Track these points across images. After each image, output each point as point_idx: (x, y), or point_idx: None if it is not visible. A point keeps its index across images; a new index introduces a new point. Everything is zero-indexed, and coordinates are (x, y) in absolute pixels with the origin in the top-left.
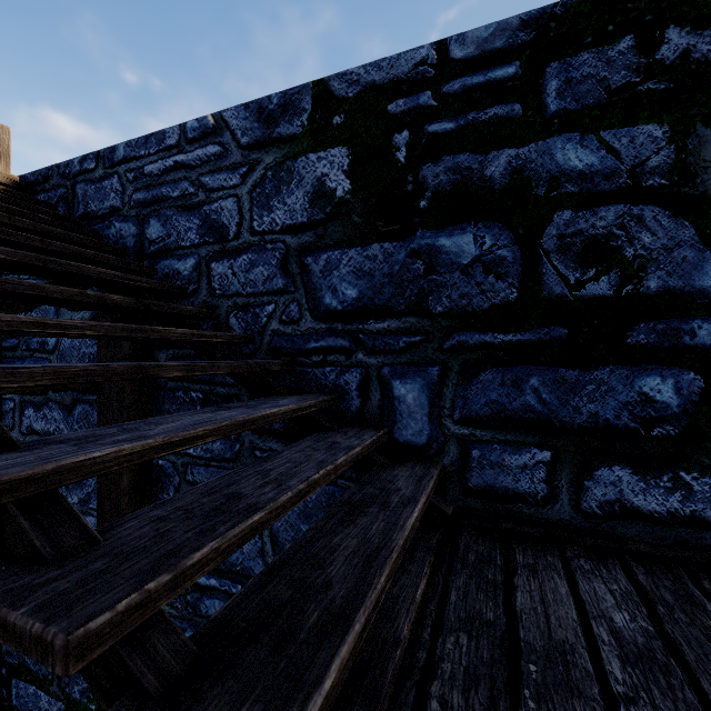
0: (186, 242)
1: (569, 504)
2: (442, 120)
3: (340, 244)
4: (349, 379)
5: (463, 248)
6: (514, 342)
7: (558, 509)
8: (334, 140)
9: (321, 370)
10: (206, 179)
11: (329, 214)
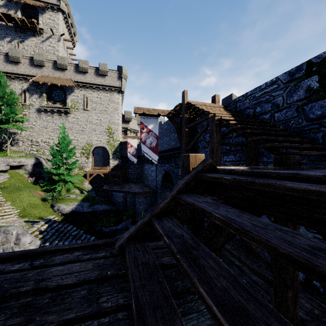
0: (267, 110)
1: None
2: None
3: (315, 101)
4: (318, 135)
5: None
6: None
7: None
8: (313, 74)
9: (309, 134)
10: (273, 94)
11: (311, 94)
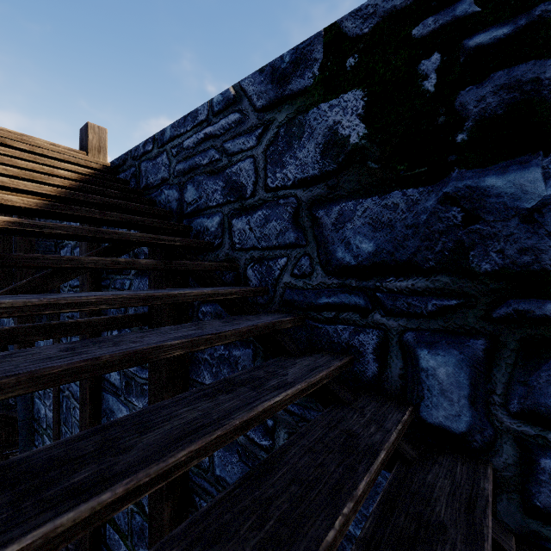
0: (212, 202)
1: None
2: (490, 27)
3: (354, 195)
4: (364, 340)
5: (525, 187)
6: None
7: None
8: (347, 84)
9: (333, 327)
10: (228, 145)
11: (341, 164)
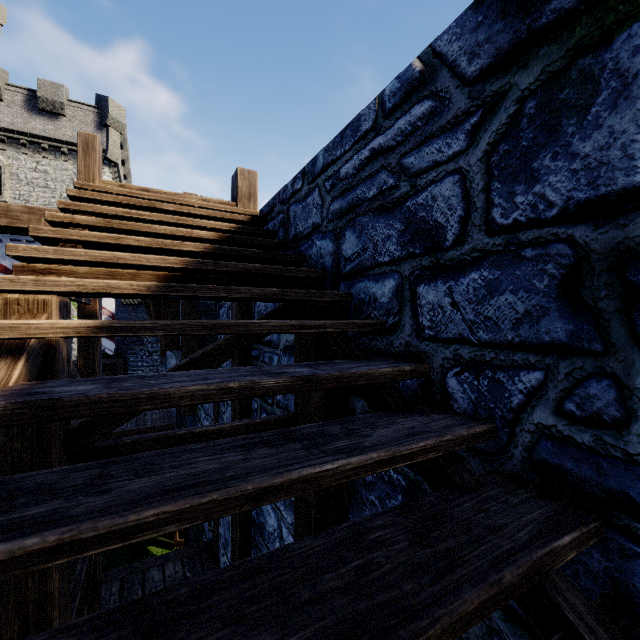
0: (383, 257)
1: None
2: None
3: None
4: None
5: None
6: None
7: None
8: None
9: None
10: (409, 159)
11: None
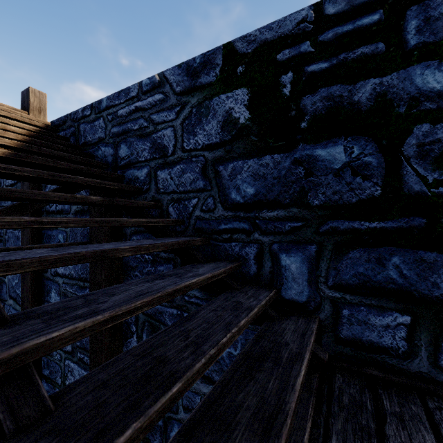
0: (142, 158)
1: (427, 360)
2: (318, 61)
3: (242, 157)
4: (248, 251)
5: (335, 156)
6: (378, 229)
7: (417, 363)
8: (238, 84)
9: (229, 244)
10: (154, 116)
11: (234, 136)
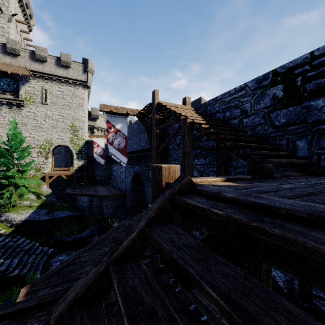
0: (236, 115)
1: None
2: (312, 72)
3: (280, 109)
4: (282, 142)
5: (318, 104)
6: None
7: None
8: (278, 83)
9: (274, 141)
10: (241, 100)
11: (276, 102)
